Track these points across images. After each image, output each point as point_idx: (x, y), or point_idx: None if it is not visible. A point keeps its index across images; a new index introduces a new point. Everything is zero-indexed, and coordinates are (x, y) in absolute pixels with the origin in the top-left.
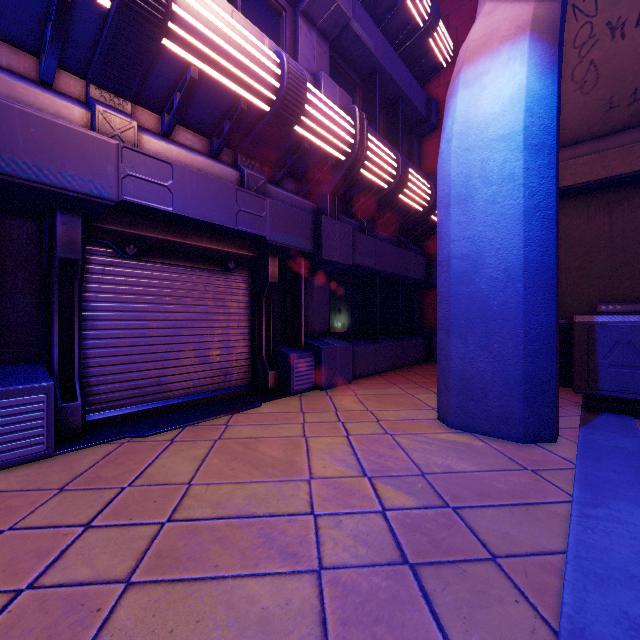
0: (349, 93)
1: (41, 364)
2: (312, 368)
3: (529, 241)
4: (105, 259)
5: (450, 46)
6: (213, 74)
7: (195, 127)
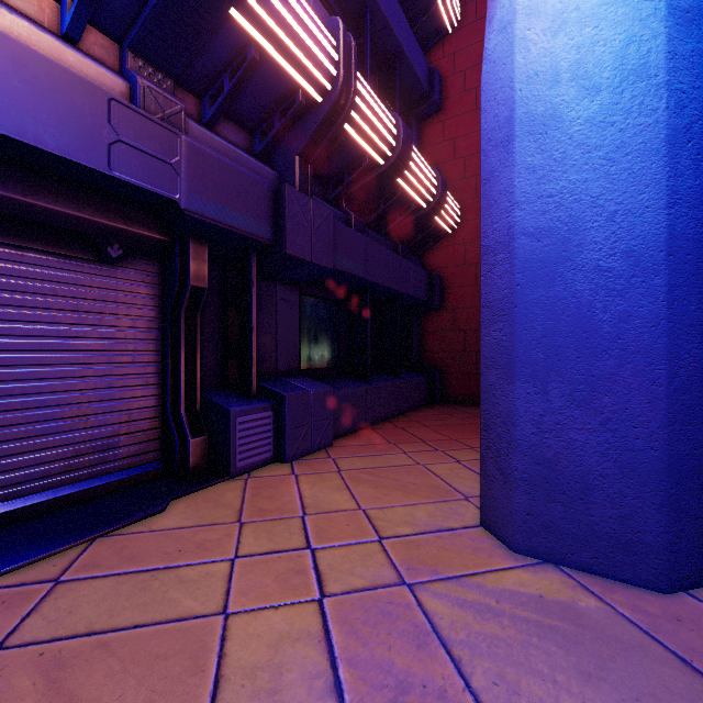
0: None
1: None
2: (269, 428)
3: (676, 196)
4: None
5: (457, 6)
6: None
7: None
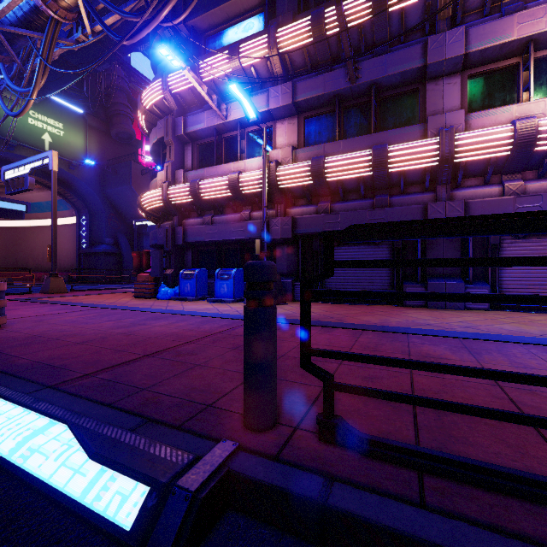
0: None
1: (484, 281)
2: None
3: None
4: (508, 241)
5: None
6: None
7: None
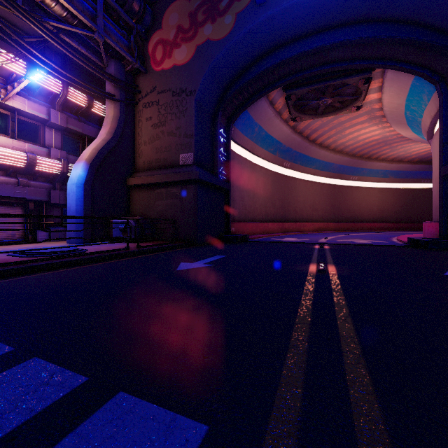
0: (76, 142)
1: None
2: (48, 235)
3: (77, 205)
4: None
5: None
6: (4, 162)
7: (1, 170)
